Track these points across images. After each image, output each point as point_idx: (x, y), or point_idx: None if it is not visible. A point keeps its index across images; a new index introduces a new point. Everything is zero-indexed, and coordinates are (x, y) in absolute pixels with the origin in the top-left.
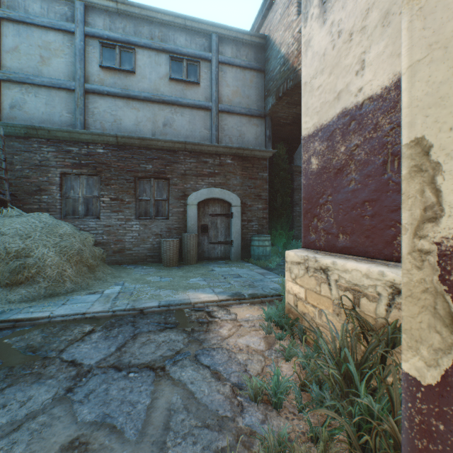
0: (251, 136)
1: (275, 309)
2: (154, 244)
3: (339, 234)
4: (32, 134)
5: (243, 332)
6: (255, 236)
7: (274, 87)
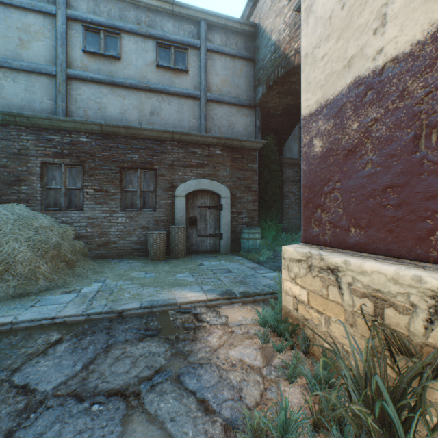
0: (241, 126)
1: (271, 312)
2: (141, 237)
3: (350, 227)
4: (10, 121)
5: (236, 340)
6: (245, 228)
7: (264, 76)
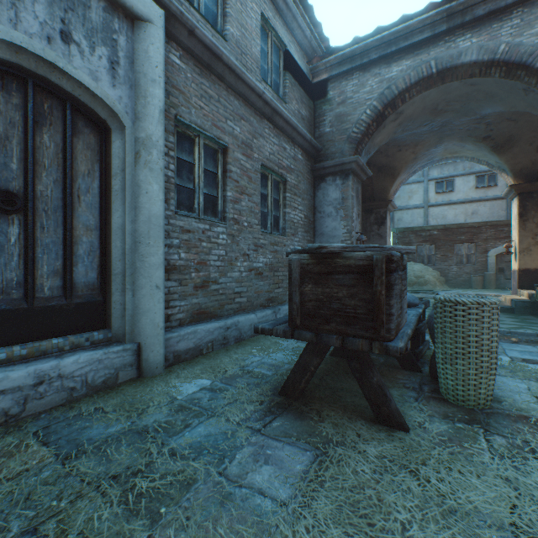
0: None
1: None
2: (465, 278)
3: None
4: (405, 230)
5: None
6: None
7: None
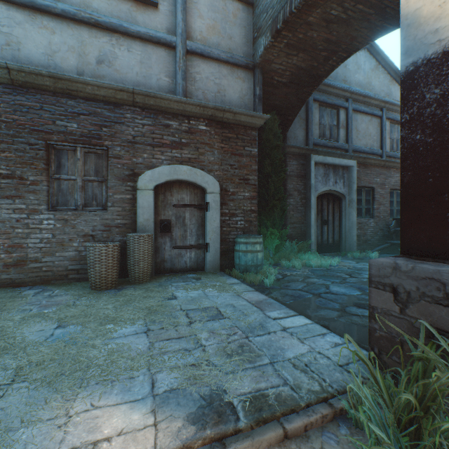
0: (235, 94)
1: None
2: (81, 251)
3: None
4: None
5: None
6: (240, 236)
7: (268, 19)
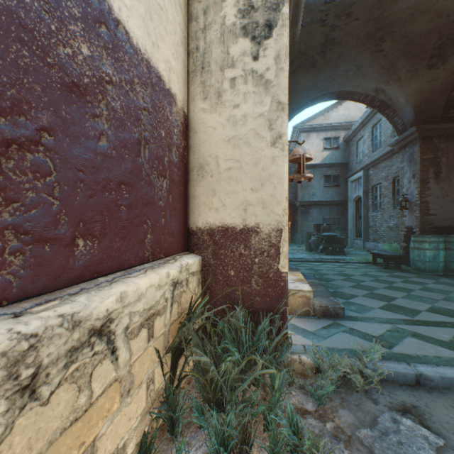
0: None
1: None
2: None
3: (79, 239)
4: None
5: None
6: None
7: None
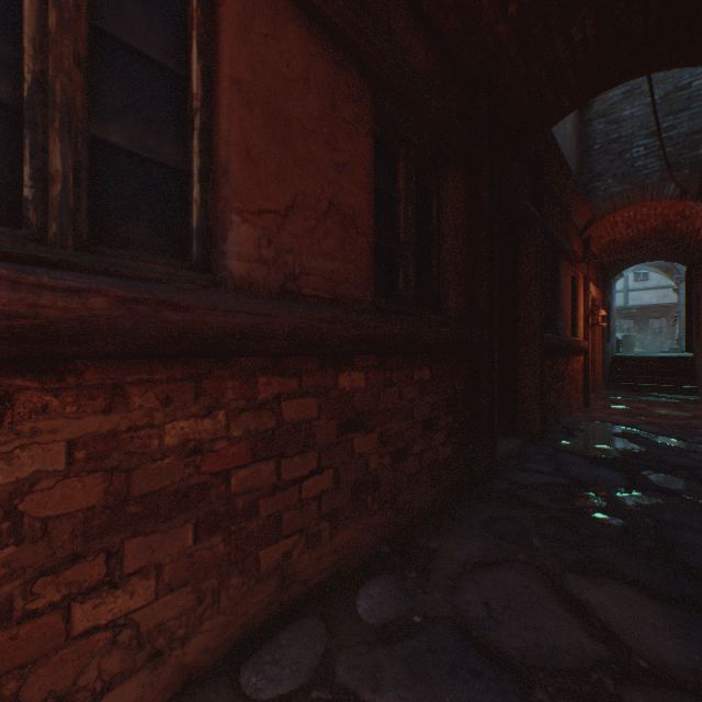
0: None
1: None
2: (657, 345)
3: None
4: None
5: None
6: None
7: None
